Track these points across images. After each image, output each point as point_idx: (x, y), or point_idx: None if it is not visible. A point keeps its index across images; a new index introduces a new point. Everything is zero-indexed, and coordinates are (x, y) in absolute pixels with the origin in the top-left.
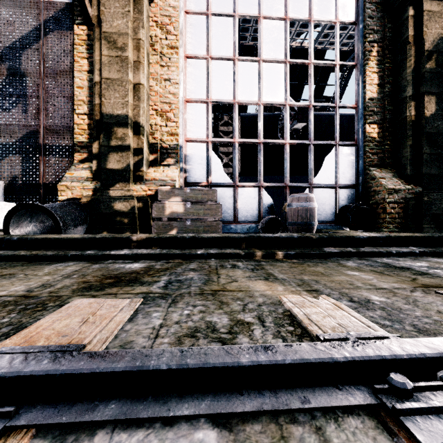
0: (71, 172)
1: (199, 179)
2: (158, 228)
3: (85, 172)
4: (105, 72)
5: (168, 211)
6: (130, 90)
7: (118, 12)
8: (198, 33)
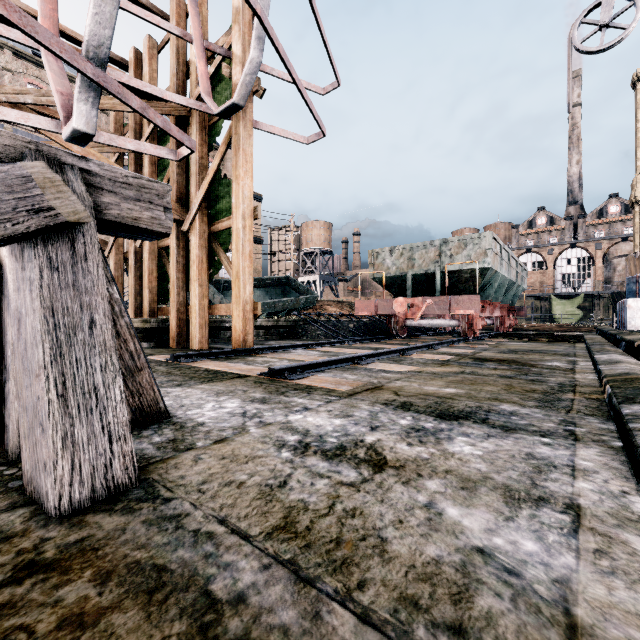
0: None
1: None
2: None
3: None
4: None
5: None
6: None
7: None
8: None
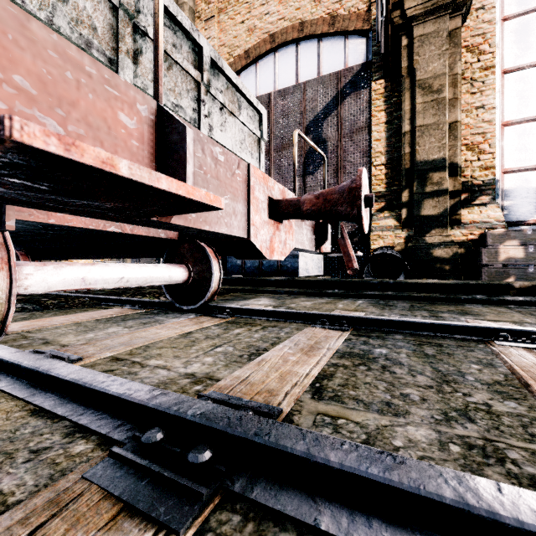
0: (375, 221)
1: (523, 216)
2: (489, 276)
3: (389, 220)
4: (419, 120)
5: (502, 257)
6: (446, 131)
7: (434, 55)
8: (521, 38)
